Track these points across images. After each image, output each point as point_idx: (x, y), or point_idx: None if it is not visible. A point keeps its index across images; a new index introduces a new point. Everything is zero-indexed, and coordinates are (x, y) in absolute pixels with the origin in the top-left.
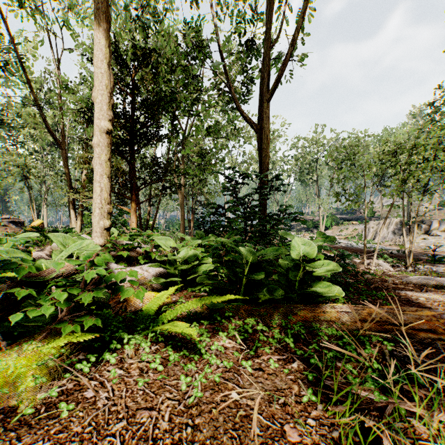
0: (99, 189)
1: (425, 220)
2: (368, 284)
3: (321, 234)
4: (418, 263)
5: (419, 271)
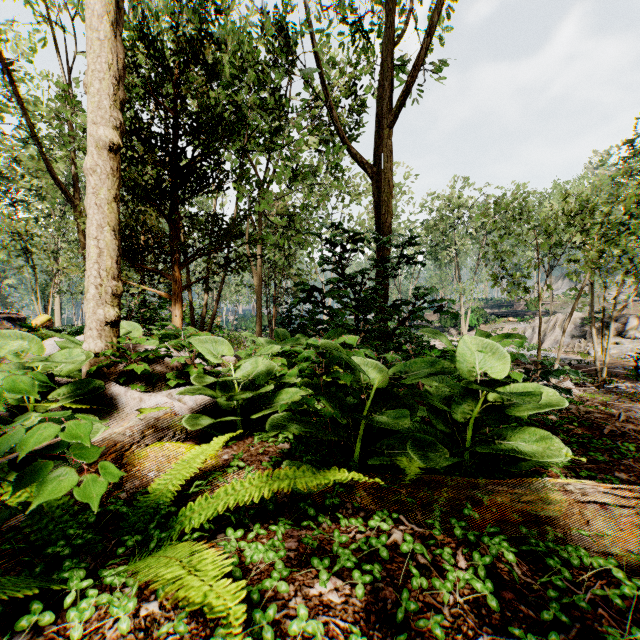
0: (96, 251)
1: (618, 316)
2: (585, 423)
3: (482, 335)
4: (613, 380)
5: (618, 392)
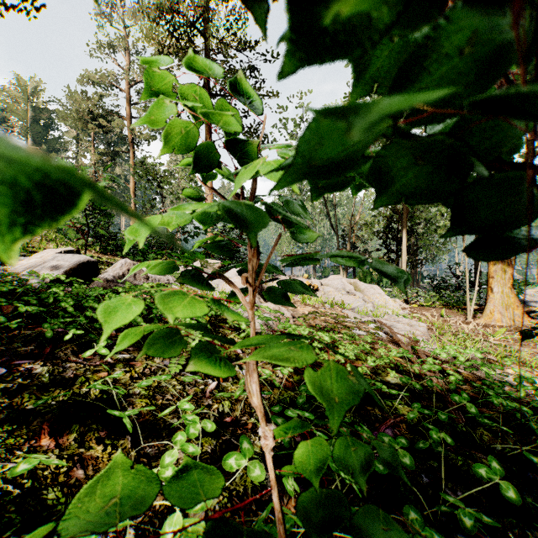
0: None
1: None
2: None
3: None
4: None
5: None
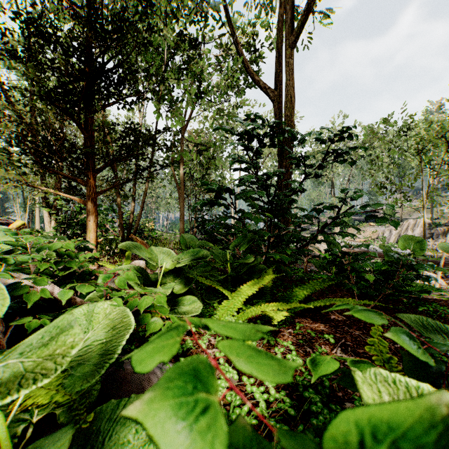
0: None
1: None
2: None
3: (415, 241)
4: None
5: None
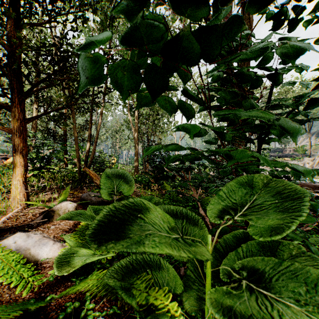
0: None
1: None
2: None
3: None
4: None
5: None
